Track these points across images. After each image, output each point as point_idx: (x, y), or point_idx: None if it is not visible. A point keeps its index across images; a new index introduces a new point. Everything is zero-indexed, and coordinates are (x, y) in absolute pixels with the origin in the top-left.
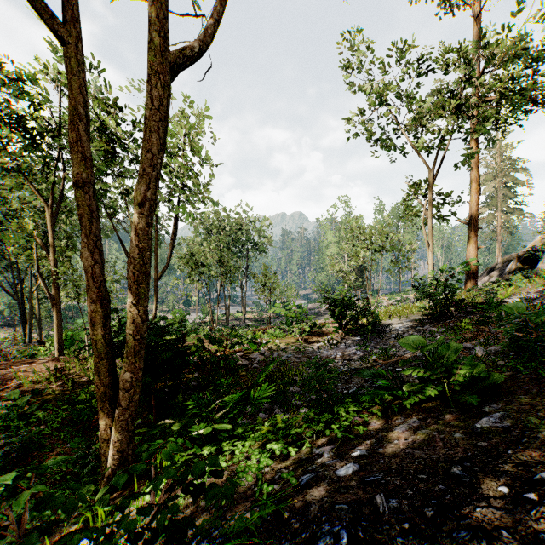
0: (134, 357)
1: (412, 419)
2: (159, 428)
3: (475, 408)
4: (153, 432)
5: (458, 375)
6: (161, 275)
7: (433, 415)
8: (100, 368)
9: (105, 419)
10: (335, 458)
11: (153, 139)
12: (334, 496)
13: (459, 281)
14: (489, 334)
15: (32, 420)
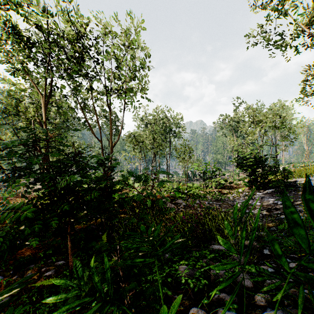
0: None
1: None
2: None
3: None
4: None
5: None
6: (114, 146)
7: None
8: None
9: None
10: None
11: None
12: None
13: None
14: None
15: None
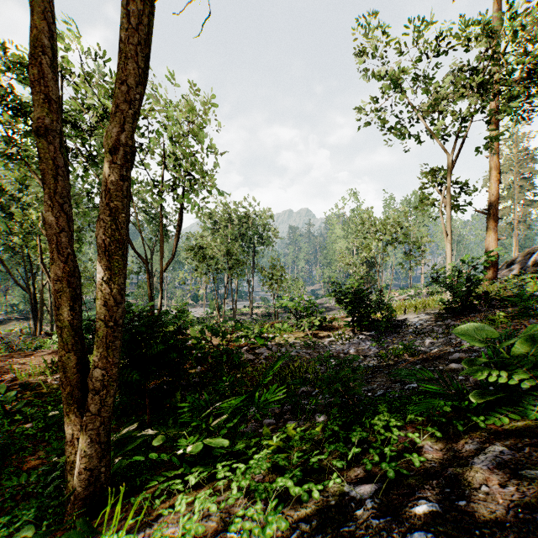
0: (107, 349)
1: (497, 447)
2: (138, 441)
3: None
4: (130, 445)
5: None
6: (166, 267)
7: (529, 442)
8: (65, 362)
9: (71, 427)
10: (384, 511)
11: (129, 67)
12: None
13: (483, 272)
14: None
15: (18, 417)
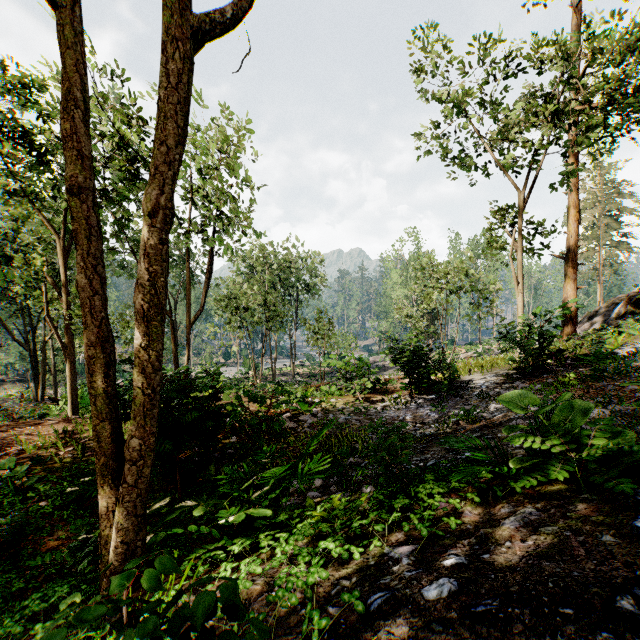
0: (144, 417)
1: (527, 509)
2: (177, 513)
3: (622, 495)
4: (169, 517)
5: (594, 446)
6: (194, 321)
7: (557, 504)
8: (99, 432)
9: (106, 499)
10: (418, 566)
11: (168, 127)
12: (423, 635)
13: (557, 327)
14: (606, 391)
15: (31, 495)
